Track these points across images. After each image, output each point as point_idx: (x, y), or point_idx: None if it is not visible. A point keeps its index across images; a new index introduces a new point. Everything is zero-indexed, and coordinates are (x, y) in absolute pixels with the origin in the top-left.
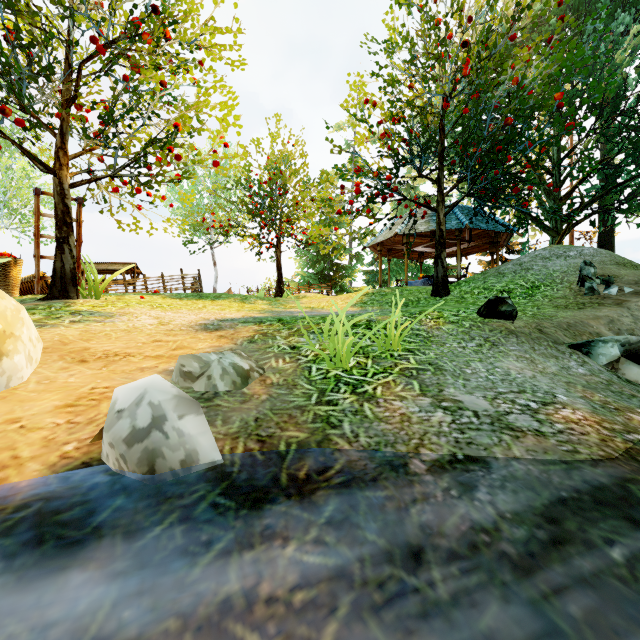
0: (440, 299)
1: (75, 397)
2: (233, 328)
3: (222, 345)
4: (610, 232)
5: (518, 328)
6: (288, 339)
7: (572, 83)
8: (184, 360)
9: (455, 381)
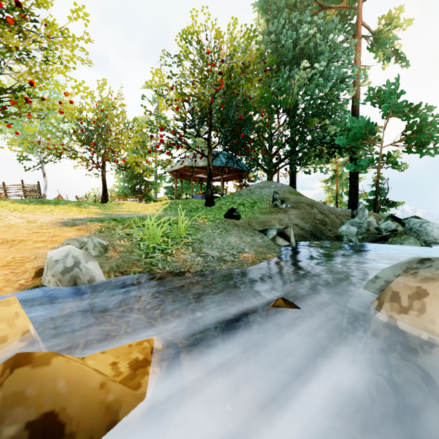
0: (209, 208)
1: (6, 262)
2: (85, 224)
3: (83, 234)
4: (294, 174)
5: (240, 223)
6: (123, 230)
7: (276, 95)
8: (69, 241)
9: (207, 246)
